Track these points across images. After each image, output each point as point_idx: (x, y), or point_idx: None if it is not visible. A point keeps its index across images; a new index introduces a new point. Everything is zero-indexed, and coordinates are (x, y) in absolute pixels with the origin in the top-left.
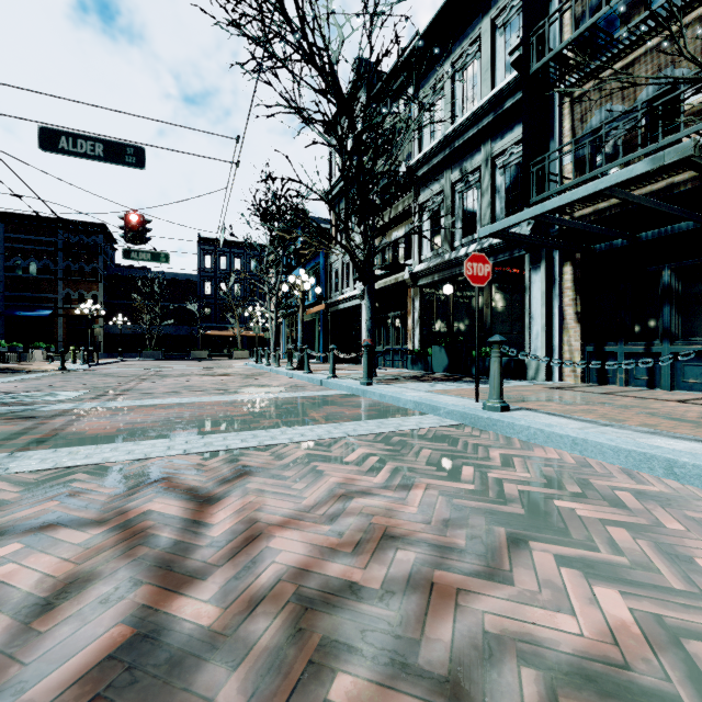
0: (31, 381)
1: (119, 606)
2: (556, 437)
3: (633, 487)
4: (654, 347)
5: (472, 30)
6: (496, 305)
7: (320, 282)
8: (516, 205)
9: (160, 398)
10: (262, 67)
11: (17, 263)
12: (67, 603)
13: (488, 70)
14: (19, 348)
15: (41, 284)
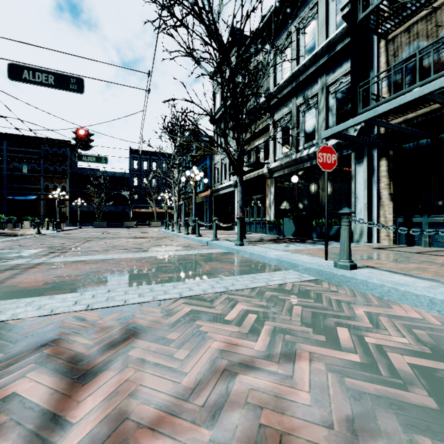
0: (12, 241)
1: None
2: (412, 295)
3: None
4: None
5: None
6: (329, 189)
7: (207, 176)
8: (344, 119)
9: (92, 255)
10: (166, 24)
11: (14, 166)
12: None
13: (324, 26)
14: (13, 220)
15: (30, 179)
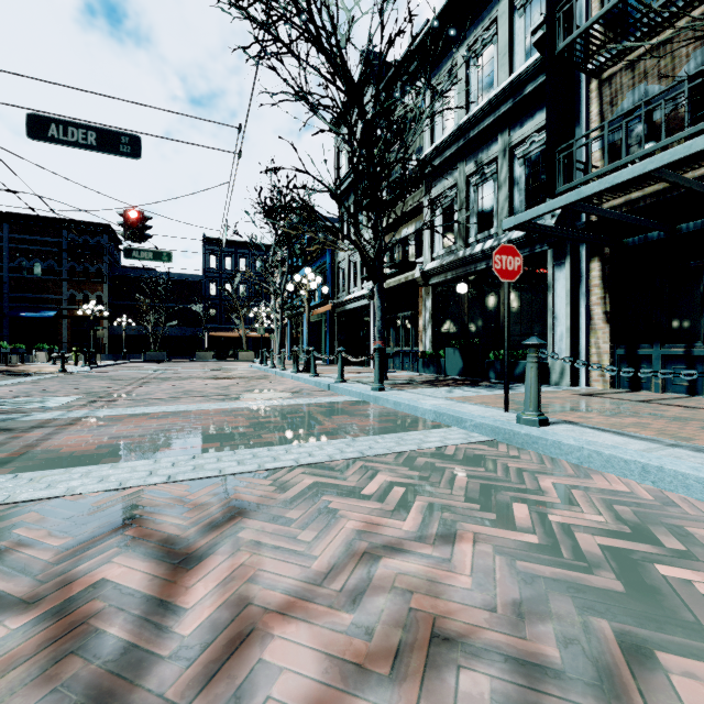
0: (26, 384)
1: None
2: (619, 461)
3: None
4: (695, 349)
5: (488, 13)
6: (514, 304)
7: (327, 282)
8: (536, 197)
9: (155, 405)
10: (266, 52)
11: (21, 264)
12: None
13: (506, 54)
14: (21, 349)
15: (45, 285)
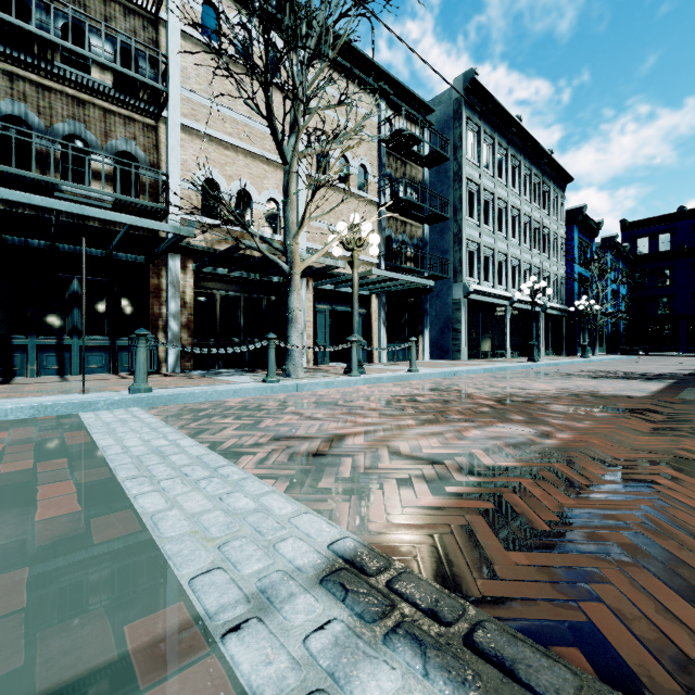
0: None
1: (421, 428)
2: (226, 392)
3: (283, 397)
4: (66, 341)
5: None
6: None
7: None
8: None
9: None
10: None
11: None
12: (430, 432)
13: None
14: None
15: None
